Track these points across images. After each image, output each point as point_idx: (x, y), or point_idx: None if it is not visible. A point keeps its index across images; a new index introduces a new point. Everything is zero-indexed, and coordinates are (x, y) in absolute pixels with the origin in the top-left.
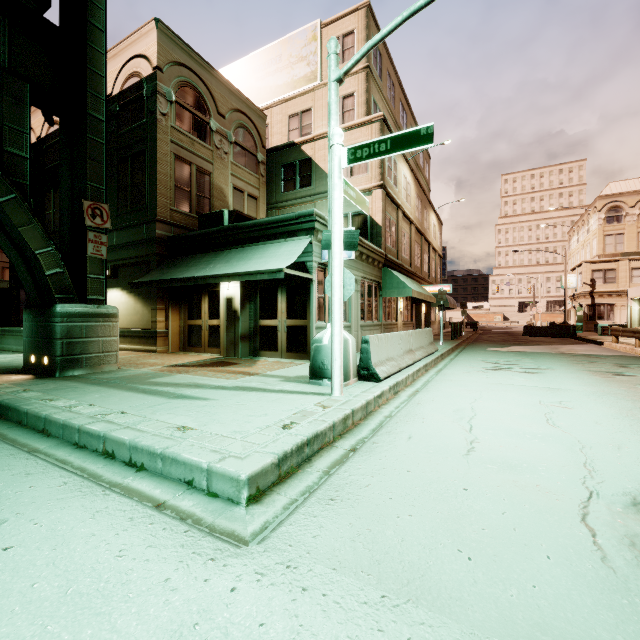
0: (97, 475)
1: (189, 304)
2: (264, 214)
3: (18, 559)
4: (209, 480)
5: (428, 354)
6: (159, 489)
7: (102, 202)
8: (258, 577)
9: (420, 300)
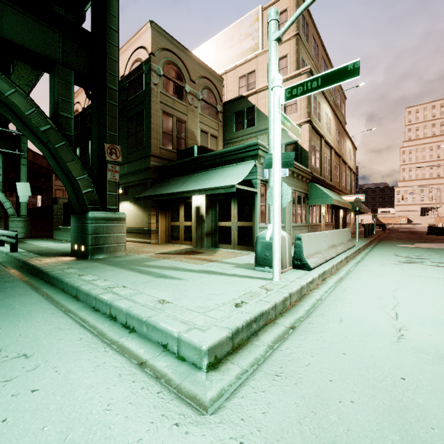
0: (103, 333)
1: (171, 211)
2: (222, 148)
3: (39, 401)
4: (179, 346)
5: (347, 248)
6: (143, 349)
7: (116, 144)
8: None
9: (339, 207)
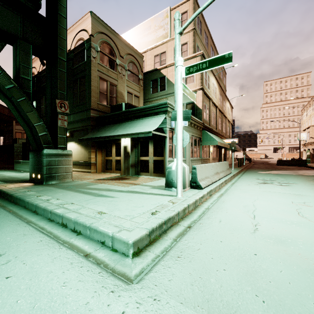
0: (57, 236)
1: (106, 149)
2: (142, 105)
3: (12, 284)
4: (113, 242)
5: (226, 175)
6: (87, 245)
7: (65, 100)
8: (137, 305)
9: (221, 147)
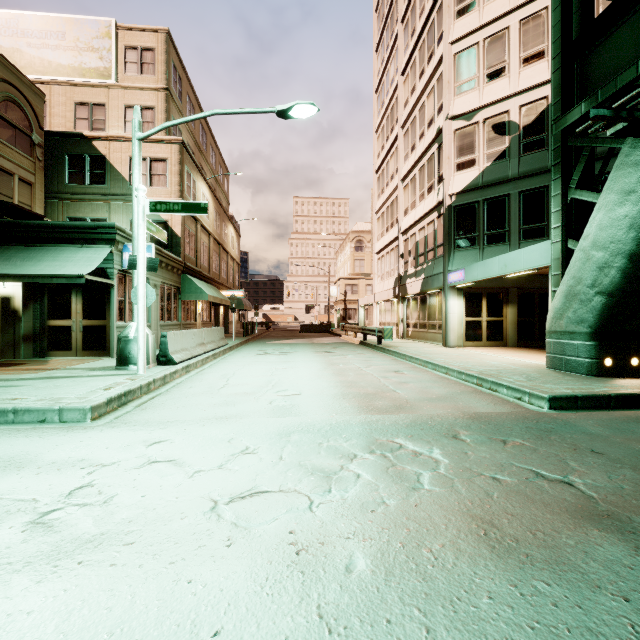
0: None
1: None
2: (42, 203)
3: None
4: (61, 415)
5: (218, 347)
6: (19, 427)
7: None
8: (112, 427)
9: (218, 303)
